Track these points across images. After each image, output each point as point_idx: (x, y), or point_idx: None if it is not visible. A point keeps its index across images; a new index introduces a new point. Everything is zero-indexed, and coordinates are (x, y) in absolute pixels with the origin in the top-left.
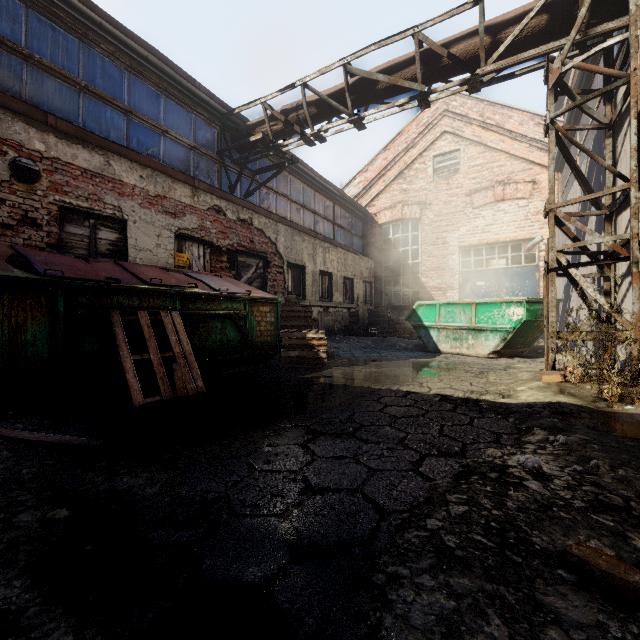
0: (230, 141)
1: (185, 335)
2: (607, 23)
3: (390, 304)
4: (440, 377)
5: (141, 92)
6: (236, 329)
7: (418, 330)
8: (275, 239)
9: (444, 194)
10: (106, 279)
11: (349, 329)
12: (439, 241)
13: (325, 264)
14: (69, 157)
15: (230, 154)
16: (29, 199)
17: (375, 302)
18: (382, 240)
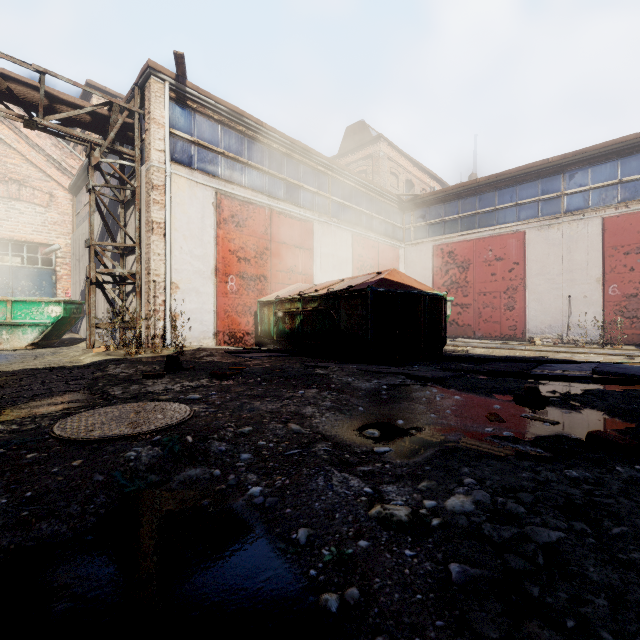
0: None
1: None
2: (124, 148)
3: None
4: (6, 363)
5: None
6: None
7: None
8: None
9: None
10: None
11: None
12: None
13: None
14: None
15: None
16: None
17: None
18: None
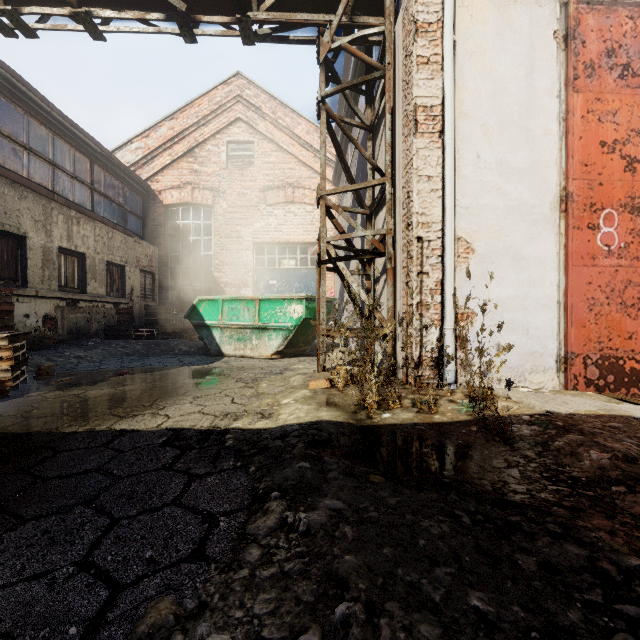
0: None
1: None
2: (368, 17)
3: (178, 300)
4: (198, 393)
5: None
6: None
7: (200, 330)
8: None
9: (238, 185)
10: None
11: (114, 330)
12: (233, 234)
13: (71, 240)
14: None
15: None
16: None
17: (159, 297)
18: (169, 224)
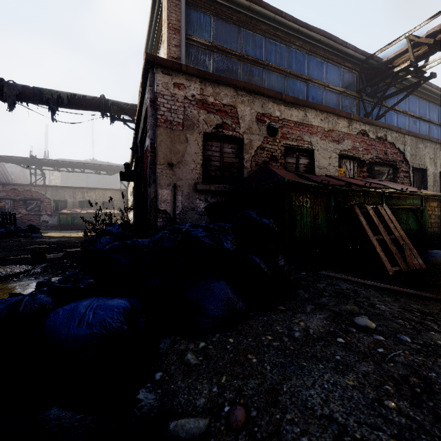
0: (364, 80)
1: (397, 223)
2: None
3: None
4: None
5: (314, 65)
6: (414, 220)
7: None
8: (403, 149)
9: None
10: (344, 185)
11: None
12: None
13: None
14: (289, 116)
15: (365, 90)
16: (273, 145)
17: None
18: None
